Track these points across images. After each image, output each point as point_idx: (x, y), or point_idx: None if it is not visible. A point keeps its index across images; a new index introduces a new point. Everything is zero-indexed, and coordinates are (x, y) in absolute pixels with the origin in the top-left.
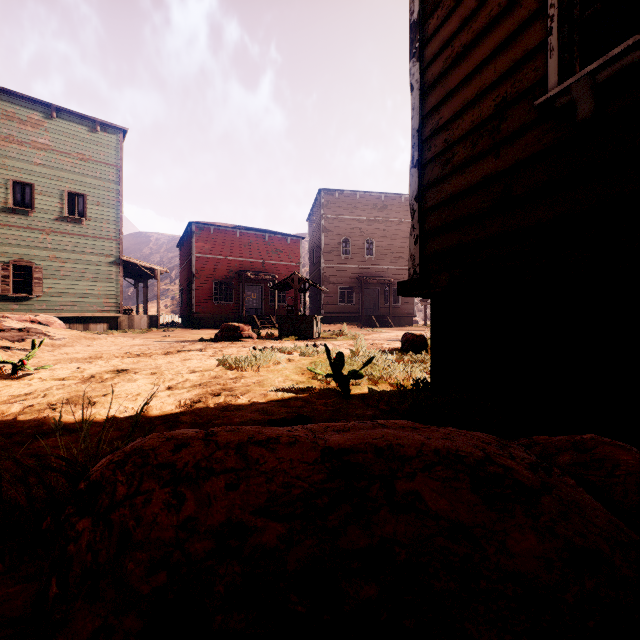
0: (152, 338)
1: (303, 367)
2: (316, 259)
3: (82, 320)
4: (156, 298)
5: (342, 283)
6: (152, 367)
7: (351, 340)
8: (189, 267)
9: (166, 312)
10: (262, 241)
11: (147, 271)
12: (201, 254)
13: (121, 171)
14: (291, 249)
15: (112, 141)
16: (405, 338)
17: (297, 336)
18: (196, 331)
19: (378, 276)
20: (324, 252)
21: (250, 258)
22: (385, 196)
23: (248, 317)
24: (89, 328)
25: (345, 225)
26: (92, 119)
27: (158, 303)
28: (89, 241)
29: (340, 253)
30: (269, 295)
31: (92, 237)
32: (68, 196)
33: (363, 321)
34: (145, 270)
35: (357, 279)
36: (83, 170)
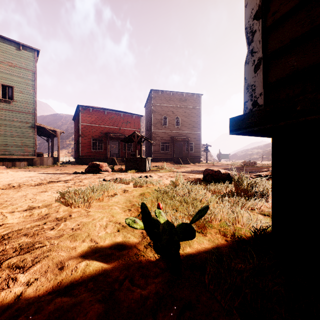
0: (48, 171)
1: (132, 200)
2: (149, 127)
3: (11, 160)
4: (64, 148)
5: (163, 140)
6: (2, 201)
7: (169, 172)
8: (78, 130)
9: (68, 156)
10: (119, 117)
11: (51, 132)
12: (84, 123)
13: (35, 74)
14: (135, 121)
15: (30, 56)
16: (206, 172)
17: (136, 170)
18: (79, 166)
19: (182, 136)
20: (153, 123)
21: (112, 126)
22: (185, 94)
23: (111, 158)
24: (15, 165)
25: (164, 109)
26: (17, 42)
27: (58, 150)
28: (15, 114)
29: (162, 124)
30: (123, 146)
31: (17, 111)
32: (2, 87)
33: (174, 160)
34: (50, 131)
35: (171, 138)
36: (11, 72)
